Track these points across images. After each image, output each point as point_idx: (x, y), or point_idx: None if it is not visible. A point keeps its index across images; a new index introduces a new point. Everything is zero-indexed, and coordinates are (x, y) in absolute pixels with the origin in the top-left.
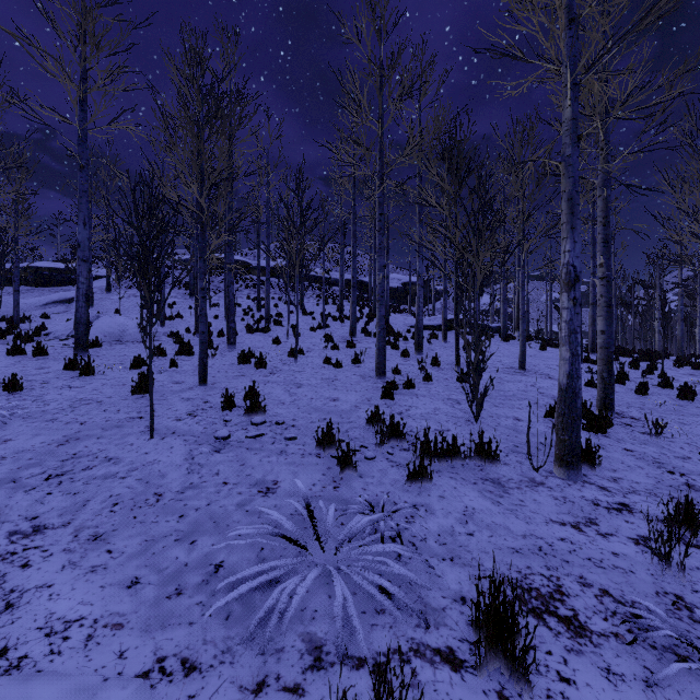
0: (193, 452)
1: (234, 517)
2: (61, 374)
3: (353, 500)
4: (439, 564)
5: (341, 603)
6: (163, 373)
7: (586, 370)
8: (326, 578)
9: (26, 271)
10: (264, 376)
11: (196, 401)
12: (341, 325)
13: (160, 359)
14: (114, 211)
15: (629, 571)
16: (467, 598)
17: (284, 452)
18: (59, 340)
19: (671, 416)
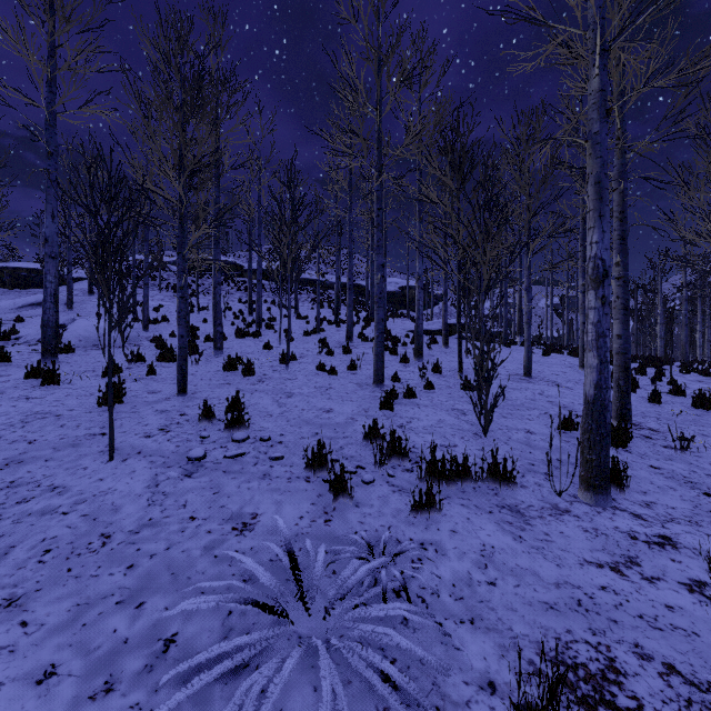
0: (158, 477)
1: (198, 566)
2: (21, 383)
3: (348, 537)
4: (456, 630)
5: (330, 707)
6: (139, 381)
7: None
8: (311, 657)
9: (3, 272)
10: (251, 385)
11: (171, 414)
12: (337, 329)
13: (138, 365)
14: (63, 191)
15: (692, 633)
16: (497, 684)
17: (268, 475)
18: (28, 345)
19: (690, 426)
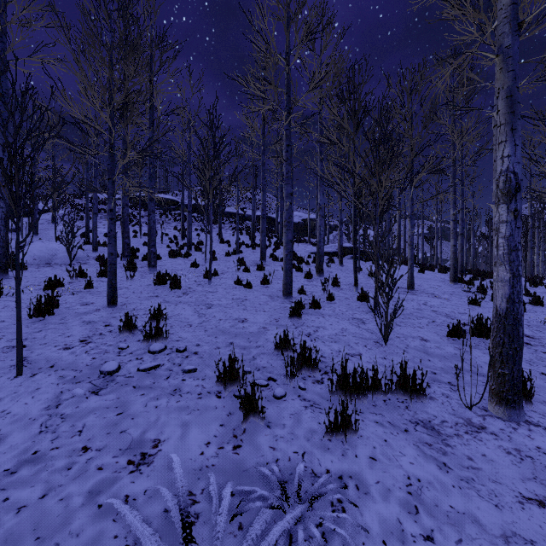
0: (62, 395)
1: (74, 524)
2: None
3: (258, 470)
4: None
5: None
6: (76, 294)
7: (464, 289)
8: None
9: None
10: (177, 297)
11: (96, 325)
12: (253, 251)
13: (79, 280)
14: None
15: None
16: None
17: (178, 390)
18: None
19: None
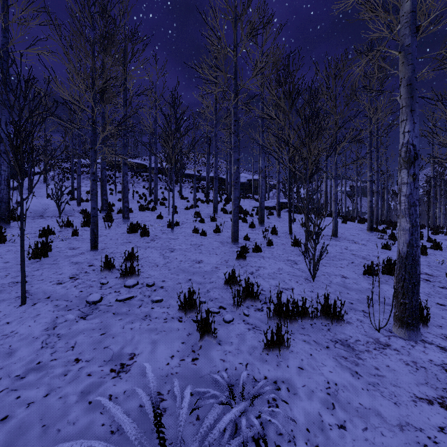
0: (57, 319)
1: (71, 415)
2: None
3: (211, 377)
4: None
5: None
6: (65, 241)
7: (378, 237)
8: None
9: None
10: (146, 243)
11: (82, 265)
12: (207, 206)
13: (67, 229)
14: None
15: None
16: None
17: (148, 316)
18: None
19: None
